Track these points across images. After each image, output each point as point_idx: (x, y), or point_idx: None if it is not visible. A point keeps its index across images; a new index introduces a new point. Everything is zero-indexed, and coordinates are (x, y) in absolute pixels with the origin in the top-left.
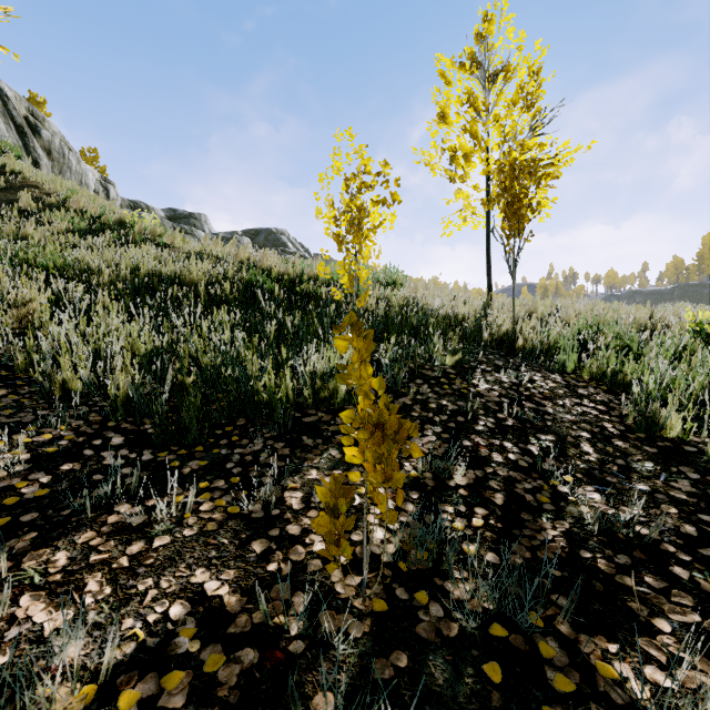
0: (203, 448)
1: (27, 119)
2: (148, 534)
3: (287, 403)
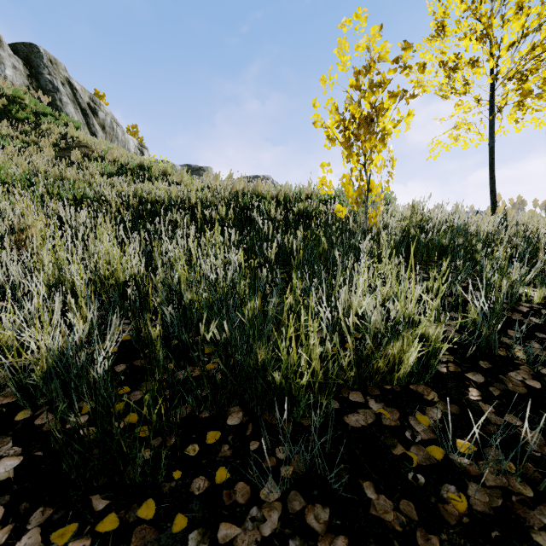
0: (155, 507)
1: (89, 104)
2: None
3: (311, 377)
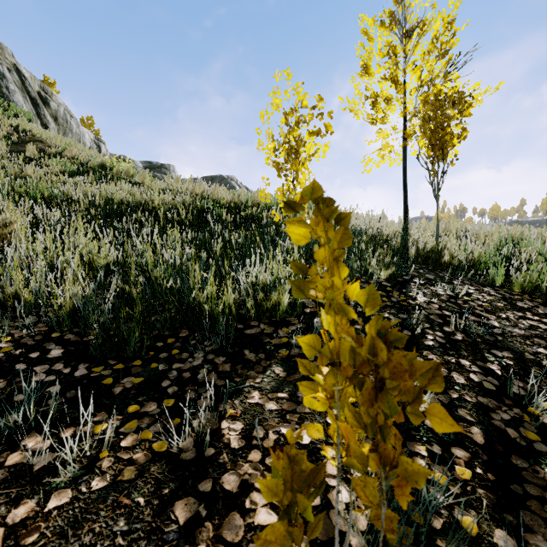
0: (141, 362)
1: (39, 93)
2: (46, 485)
3: (230, 314)
